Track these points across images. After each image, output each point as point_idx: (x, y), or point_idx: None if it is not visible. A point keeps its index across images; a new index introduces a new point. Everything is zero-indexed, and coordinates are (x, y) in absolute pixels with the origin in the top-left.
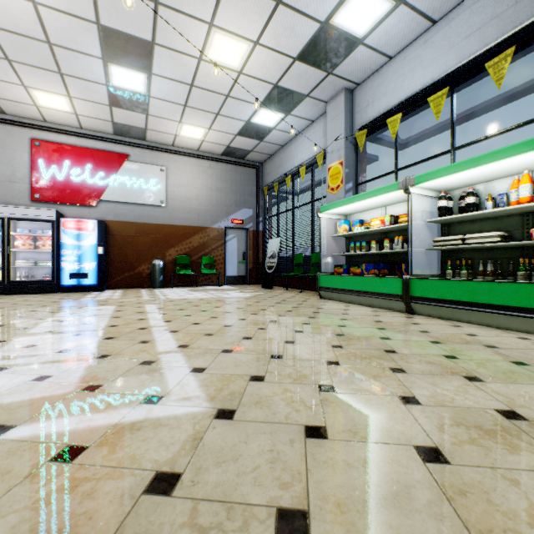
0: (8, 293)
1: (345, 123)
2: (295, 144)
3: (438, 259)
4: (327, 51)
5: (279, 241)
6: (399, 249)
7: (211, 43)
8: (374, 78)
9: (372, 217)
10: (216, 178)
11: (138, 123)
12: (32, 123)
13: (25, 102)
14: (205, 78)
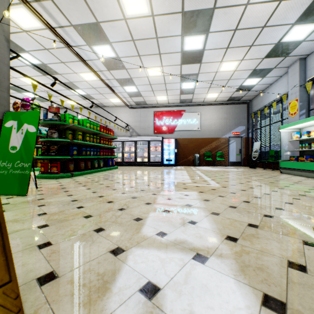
0: (149, 166)
1: (299, 77)
2: (270, 89)
3: None
4: (282, 50)
5: (260, 143)
6: None
7: (221, 66)
8: None
9: None
10: (224, 113)
11: (189, 97)
12: (154, 106)
13: (153, 100)
14: (218, 76)
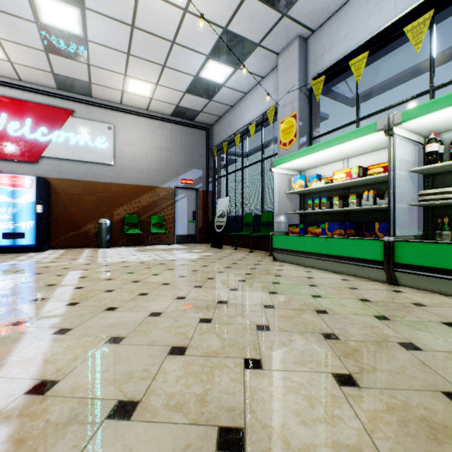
0: None
1: (299, 72)
2: (244, 103)
3: (419, 217)
4: None
5: (229, 200)
6: (370, 205)
7: None
8: (331, 21)
9: (331, 171)
10: (166, 138)
11: (81, 75)
12: None
13: None
14: (147, 16)
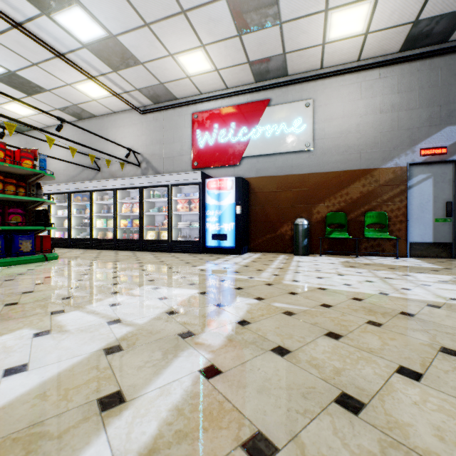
0: (171, 251)
1: None
2: None
3: None
4: None
5: None
6: None
7: None
8: None
9: None
10: (390, 90)
11: (274, 47)
12: (193, 99)
13: (180, 77)
14: None
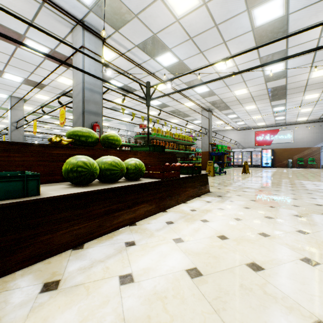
0: (251, 167)
1: None
2: None
3: None
4: None
5: None
6: None
7: (300, 111)
8: None
9: None
10: (315, 128)
11: (283, 121)
12: (254, 127)
13: (254, 125)
14: (301, 113)
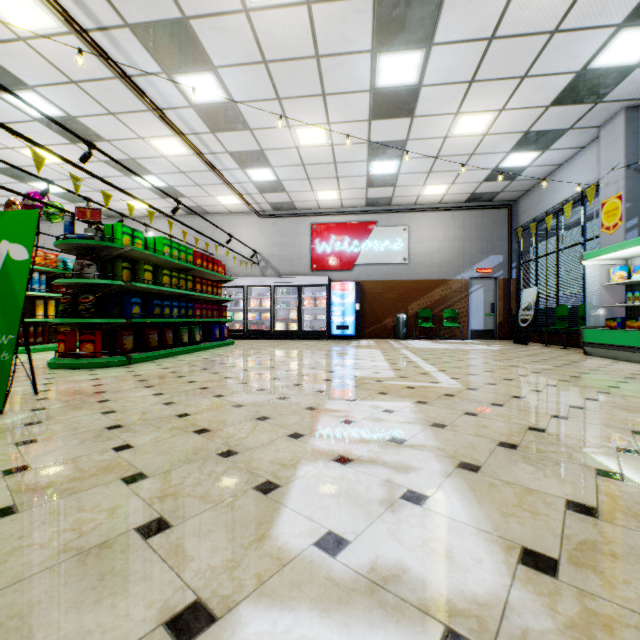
0: (301, 339)
1: (625, 148)
2: (559, 176)
3: None
4: (589, 88)
5: (536, 291)
6: None
7: (456, 124)
8: None
9: None
10: (458, 227)
11: (386, 194)
12: (311, 212)
13: (310, 200)
14: (450, 148)
